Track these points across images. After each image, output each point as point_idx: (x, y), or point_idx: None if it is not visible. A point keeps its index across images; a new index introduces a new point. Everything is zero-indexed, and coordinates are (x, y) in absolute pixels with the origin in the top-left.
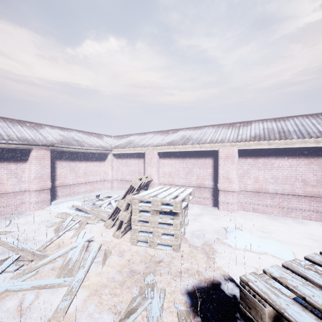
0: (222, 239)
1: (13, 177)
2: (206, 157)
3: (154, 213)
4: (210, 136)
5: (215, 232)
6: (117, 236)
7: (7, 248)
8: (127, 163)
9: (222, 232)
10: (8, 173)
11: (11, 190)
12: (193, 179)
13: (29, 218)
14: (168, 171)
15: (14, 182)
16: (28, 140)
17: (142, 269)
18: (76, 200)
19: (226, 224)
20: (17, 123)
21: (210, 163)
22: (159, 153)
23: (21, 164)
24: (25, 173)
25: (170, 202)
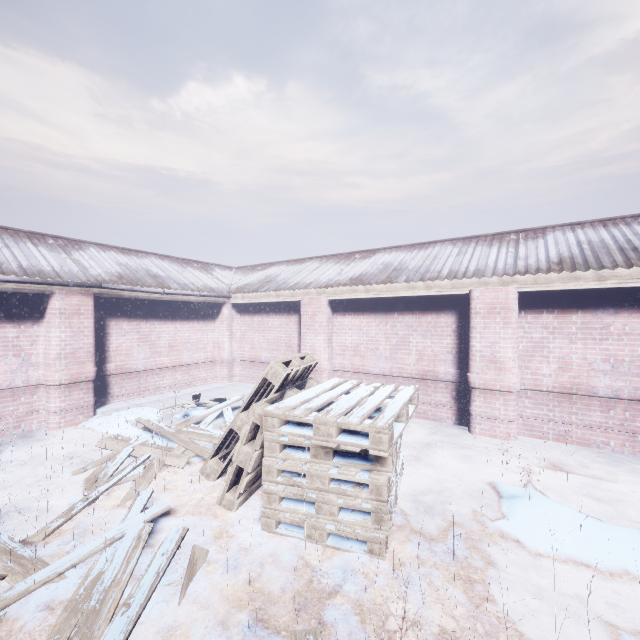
0: (494, 519)
1: (10, 355)
2: (440, 311)
3: (320, 453)
4: (448, 263)
5: (472, 497)
6: (230, 504)
7: None
8: (262, 324)
9: (490, 496)
10: None
11: (6, 385)
12: (409, 362)
13: (44, 447)
14: (352, 342)
15: (12, 367)
16: (45, 274)
17: (286, 620)
18: (151, 405)
19: (495, 473)
20: (27, 238)
21: (448, 324)
22: (332, 302)
23: (30, 327)
24: (38, 346)
25: (361, 427)
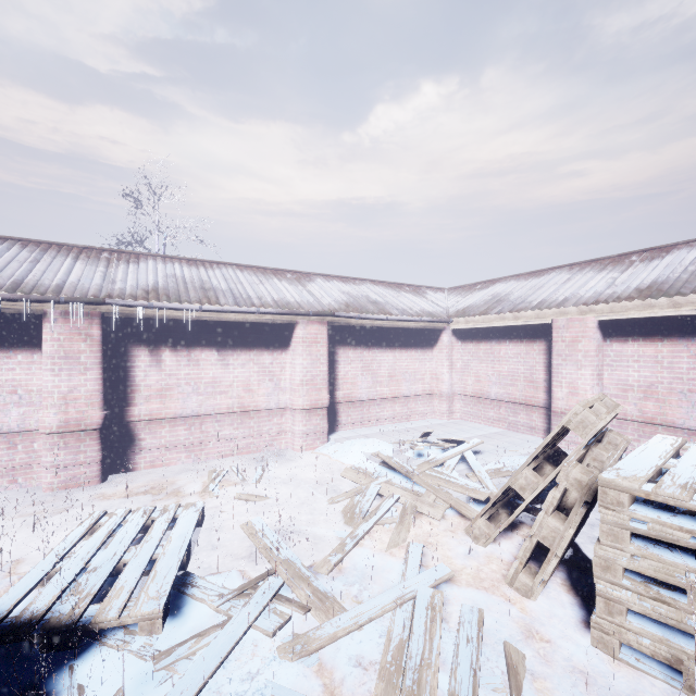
0: None
1: (267, 379)
2: None
3: None
4: None
5: None
6: (526, 589)
7: (258, 548)
8: (490, 353)
9: None
10: (260, 371)
11: (264, 406)
12: None
13: (293, 467)
14: (639, 379)
15: (268, 390)
16: (291, 305)
17: None
18: (377, 438)
19: None
20: (273, 275)
21: None
22: (603, 323)
23: (280, 355)
24: (285, 372)
25: None
